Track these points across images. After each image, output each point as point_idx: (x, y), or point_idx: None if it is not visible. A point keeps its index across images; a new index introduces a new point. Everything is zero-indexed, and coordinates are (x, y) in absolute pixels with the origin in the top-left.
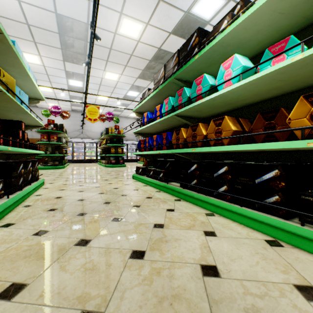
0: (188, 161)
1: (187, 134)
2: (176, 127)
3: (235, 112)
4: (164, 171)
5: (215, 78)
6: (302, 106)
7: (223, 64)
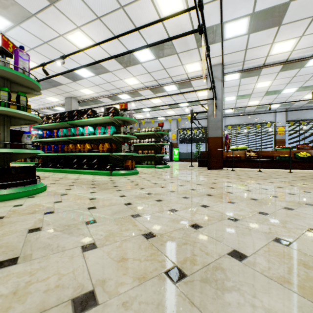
0: (73, 158)
1: (73, 147)
2: (66, 141)
3: (92, 140)
4: (60, 163)
5: (84, 129)
6: (101, 145)
7: (85, 127)
